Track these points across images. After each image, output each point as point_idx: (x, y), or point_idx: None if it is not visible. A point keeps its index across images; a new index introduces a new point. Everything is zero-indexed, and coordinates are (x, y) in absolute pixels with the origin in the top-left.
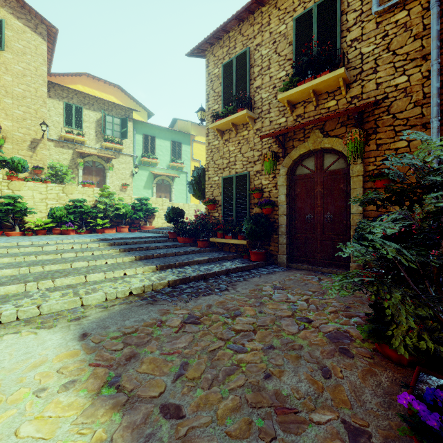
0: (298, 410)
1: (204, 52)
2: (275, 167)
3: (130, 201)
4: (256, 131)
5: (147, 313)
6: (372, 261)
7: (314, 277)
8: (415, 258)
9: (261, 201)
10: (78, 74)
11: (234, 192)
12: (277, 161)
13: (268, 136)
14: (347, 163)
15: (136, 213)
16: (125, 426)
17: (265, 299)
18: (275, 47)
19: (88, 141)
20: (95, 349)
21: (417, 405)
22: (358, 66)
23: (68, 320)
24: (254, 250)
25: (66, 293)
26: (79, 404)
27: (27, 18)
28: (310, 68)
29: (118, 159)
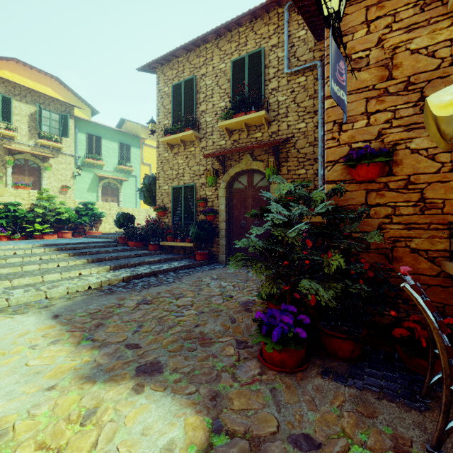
0: (212, 338)
1: (155, 69)
2: (215, 182)
3: (73, 205)
4: (201, 148)
5: (107, 300)
6: (256, 250)
7: (245, 270)
8: (264, 245)
9: (205, 209)
10: (4, 58)
11: (183, 201)
12: (218, 177)
13: (210, 155)
14: (269, 181)
15: (81, 218)
16: (103, 355)
17: (203, 286)
18: (217, 80)
19: (20, 137)
20: (68, 323)
21: (261, 315)
22: (276, 110)
23: (38, 308)
24: (199, 251)
25: (28, 290)
26: (66, 349)
27: None
28: (242, 106)
29: (56, 158)
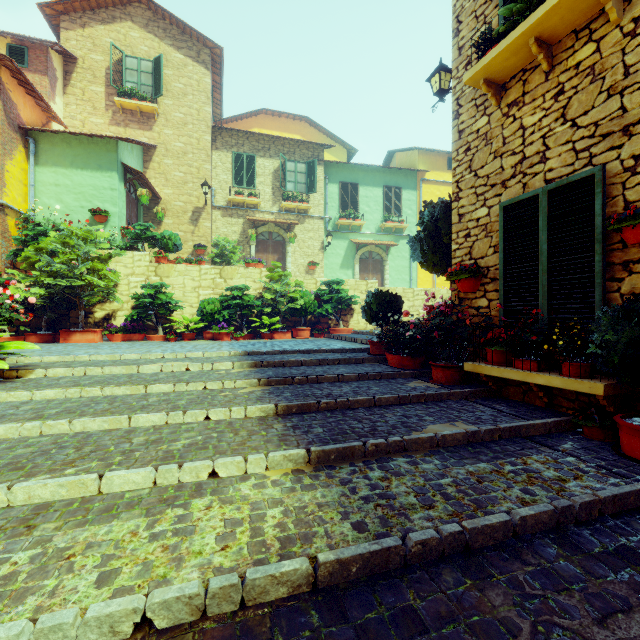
0: None
1: None
2: None
3: (314, 286)
4: (634, 24)
5: None
6: None
7: None
8: None
9: None
10: (254, 113)
11: (543, 238)
12: None
13: None
14: None
15: (323, 306)
16: None
17: None
18: None
19: (263, 203)
20: None
21: None
22: None
23: None
24: (636, 418)
25: None
26: None
27: (188, 46)
28: None
29: (302, 225)
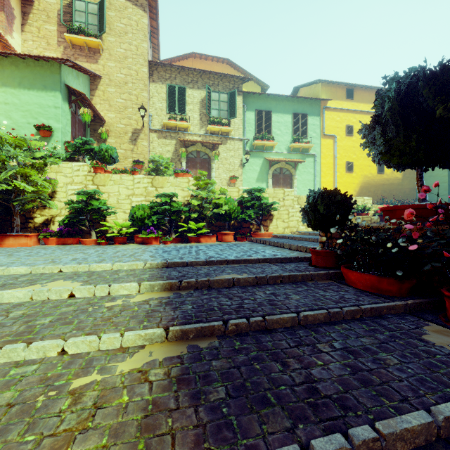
0: None
1: None
2: None
3: (237, 194)
4: None
5: None
6: None
7: None
8: None
9: None
10: (185, 57)
11: None
12: None
13: None
14: None
15: (245, 212)
16: None
17: None
18: None
19: (192, 127)
20: None
21: None
22: None
23: None
24: None
25: None
26: None
27: None
28: None
29: (224, 146)
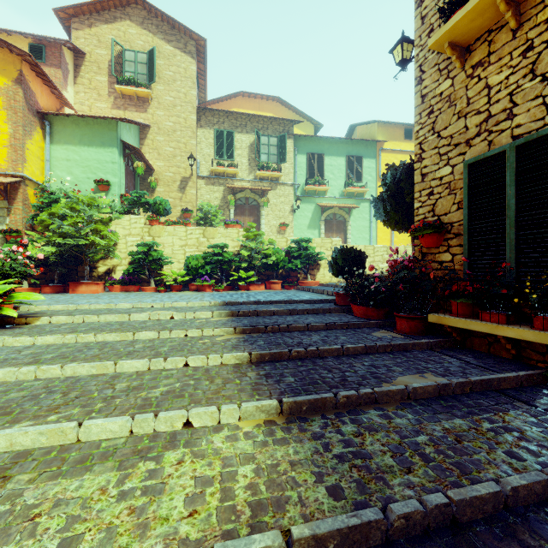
0: None
1: None
2: None
3: (285, 244)
4: None
5: None
6: None
7: None
8: None
9: None
10: (233, 96)
11: (511, 193)
12: None
13: None
14: None
15: (293, 262)
16: None
17: None
18: None
19: (241, 173)
20: None
21: None
22: None
23: None
24: None
25: None
26: None
27: (177, 39)
28: None
29: (274, 191)
